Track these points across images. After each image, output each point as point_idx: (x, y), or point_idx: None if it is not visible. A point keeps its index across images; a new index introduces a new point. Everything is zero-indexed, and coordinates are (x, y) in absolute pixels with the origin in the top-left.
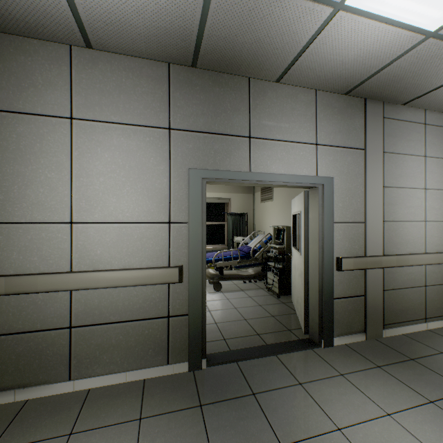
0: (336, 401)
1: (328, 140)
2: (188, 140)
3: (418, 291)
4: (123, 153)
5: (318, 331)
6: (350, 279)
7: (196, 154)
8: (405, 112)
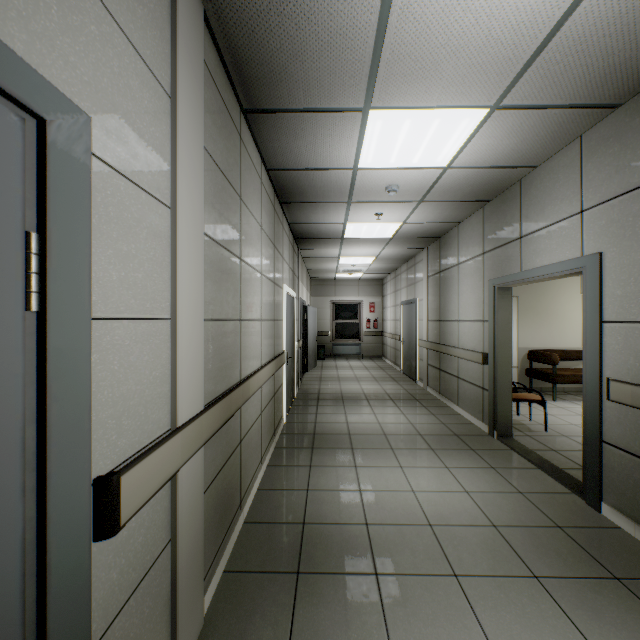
0: (475, 475)
1: (598, 196)
2: (490, 258)
3: None
4: (469, 277)
5: (582, 475)
6: (638, 426)
7: (493, 267)
8: None
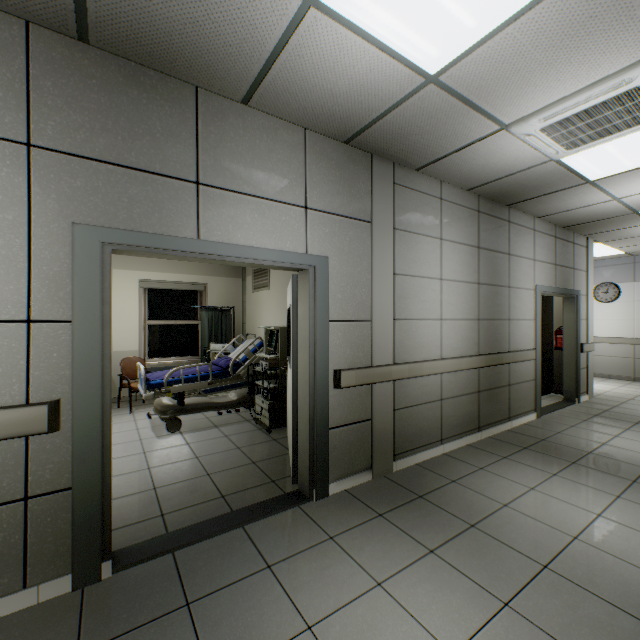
0: (316, 581)
1: (323, 203)
2: (73, 172)
3: (434, 406)
4: None
5: (309, 478)
6: (353, 400)
7: (92, 198)
8: (419, 180)
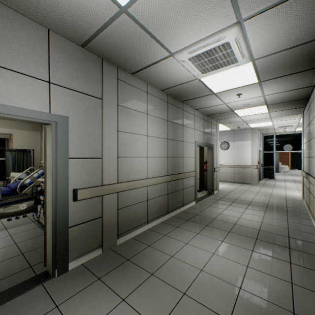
0: None
1: (64, 82)
2: None
3: (143, 204)
4: None
5: (52, 262)
6: (89, 206)
7: None
8: (134, 80)
